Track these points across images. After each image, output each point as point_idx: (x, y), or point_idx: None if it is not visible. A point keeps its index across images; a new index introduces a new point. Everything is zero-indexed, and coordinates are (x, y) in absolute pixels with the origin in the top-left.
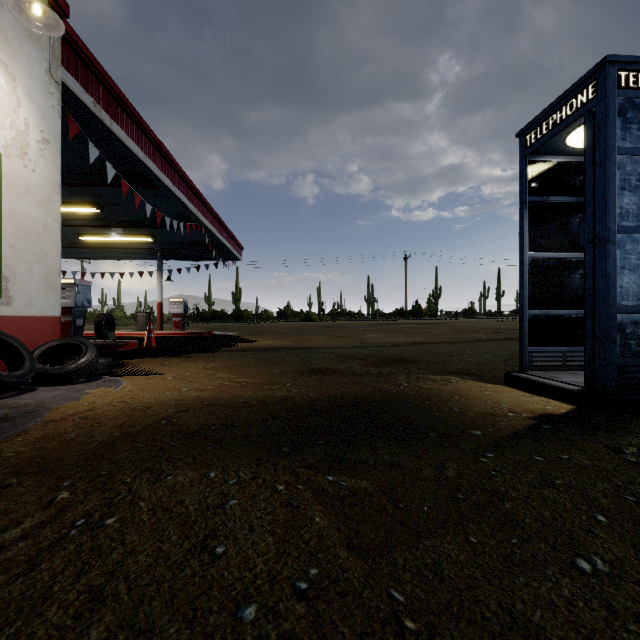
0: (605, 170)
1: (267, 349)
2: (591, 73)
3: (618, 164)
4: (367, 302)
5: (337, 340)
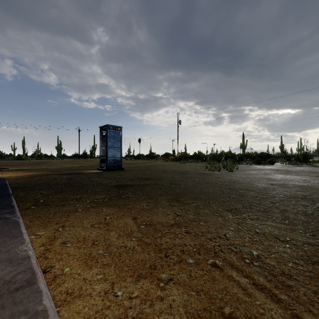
0: (107, 139)
1: (26, 169)
2: (106, 125)
3: (108, 138)
4: (57, 150)
5: (51, 166)
